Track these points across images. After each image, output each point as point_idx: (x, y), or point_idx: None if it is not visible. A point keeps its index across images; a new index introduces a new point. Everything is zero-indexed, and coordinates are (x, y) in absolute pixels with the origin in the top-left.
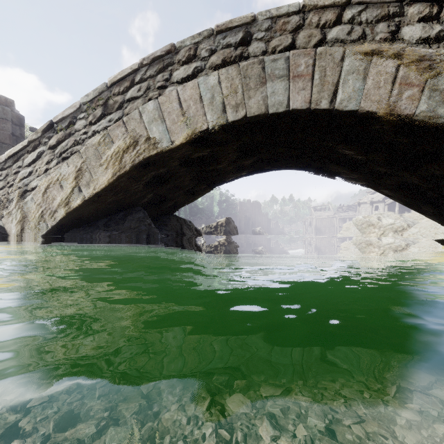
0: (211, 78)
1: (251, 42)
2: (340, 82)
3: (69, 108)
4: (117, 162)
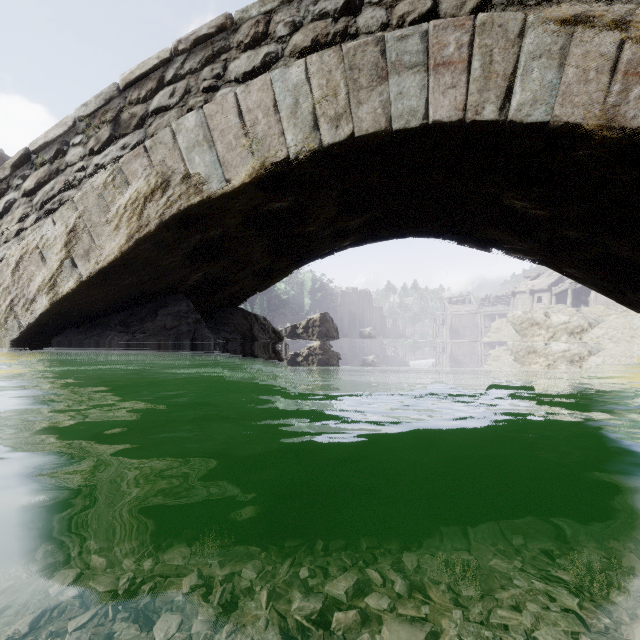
0: (293, 70)
1: (362, 8)
2: (517, 74)
3: (56, 127)
4: (135, 217)
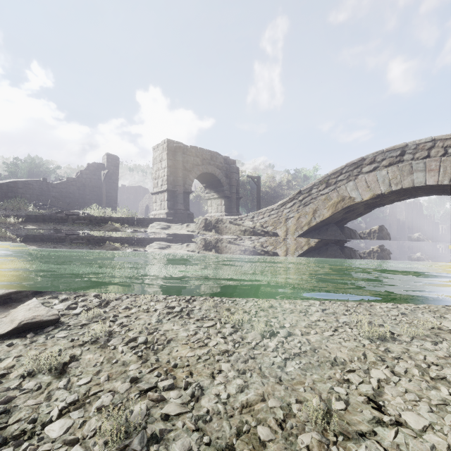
0: (383, 171)
1: (404, 155)
2: None
3: (309, 185)
4: (334, 207)
